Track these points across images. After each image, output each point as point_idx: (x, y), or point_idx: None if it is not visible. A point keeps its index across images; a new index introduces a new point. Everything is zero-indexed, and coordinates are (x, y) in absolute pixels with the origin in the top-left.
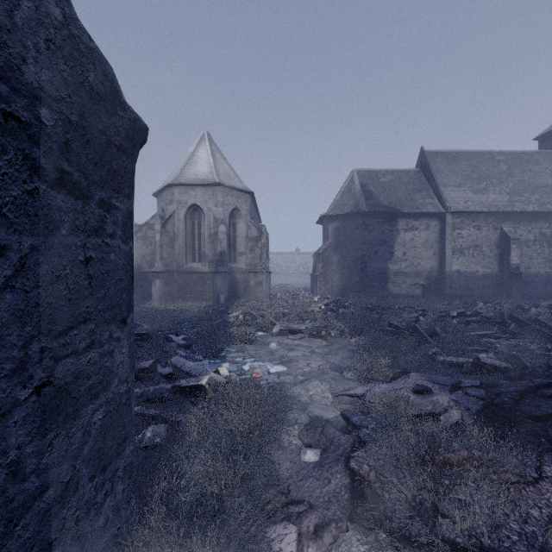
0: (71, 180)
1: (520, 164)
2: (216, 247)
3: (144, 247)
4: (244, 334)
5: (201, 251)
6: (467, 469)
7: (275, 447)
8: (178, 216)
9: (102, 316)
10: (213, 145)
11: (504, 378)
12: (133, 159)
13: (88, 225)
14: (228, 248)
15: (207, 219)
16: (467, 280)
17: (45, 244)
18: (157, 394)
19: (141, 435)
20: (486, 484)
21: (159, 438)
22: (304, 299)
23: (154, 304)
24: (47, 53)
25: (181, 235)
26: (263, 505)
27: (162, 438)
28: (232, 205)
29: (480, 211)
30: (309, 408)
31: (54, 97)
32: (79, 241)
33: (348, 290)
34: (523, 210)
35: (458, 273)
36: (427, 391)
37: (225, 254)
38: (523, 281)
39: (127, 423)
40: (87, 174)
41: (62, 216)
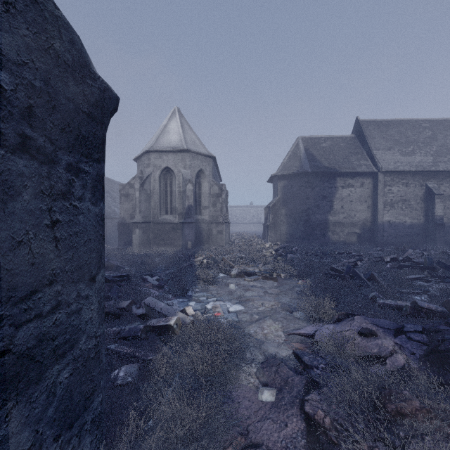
0: (34, 145)
1: (443, 130)
2: (185, 203)
3: (126, 203)
4: (207, 276)
5: (172, 205)
6: (420, 420)
7: (235, 384)
8: (154, 176)
9: (69, 276)
10: (182, 118)
11: (444, 323)
12: (103, 126)
13: (54, 189)
14: (195, 203)
15: (177, 179)
16: (396, 229)
17: (4, 210)
18: (131, 333)
19: (115, 373)
20: (445, 442)
21: (131, 377)
22: (257, 245)
23: (134, 249)
24: (5, 15)
25: (156, 192)
26: (224, 448)
27: (134, 377)
28: (198, 168)
29: (408, 171)
30: (264, 346)
31: (15, 61)
32: (44, 205)
33: (294, 237)
34: (446, 170)
35: (389, 224)
36: (372, 334)
37: (192, 207)
38: (446, 230)
39: (95, 376)
40: (53, 139)
41: (24, 181)
